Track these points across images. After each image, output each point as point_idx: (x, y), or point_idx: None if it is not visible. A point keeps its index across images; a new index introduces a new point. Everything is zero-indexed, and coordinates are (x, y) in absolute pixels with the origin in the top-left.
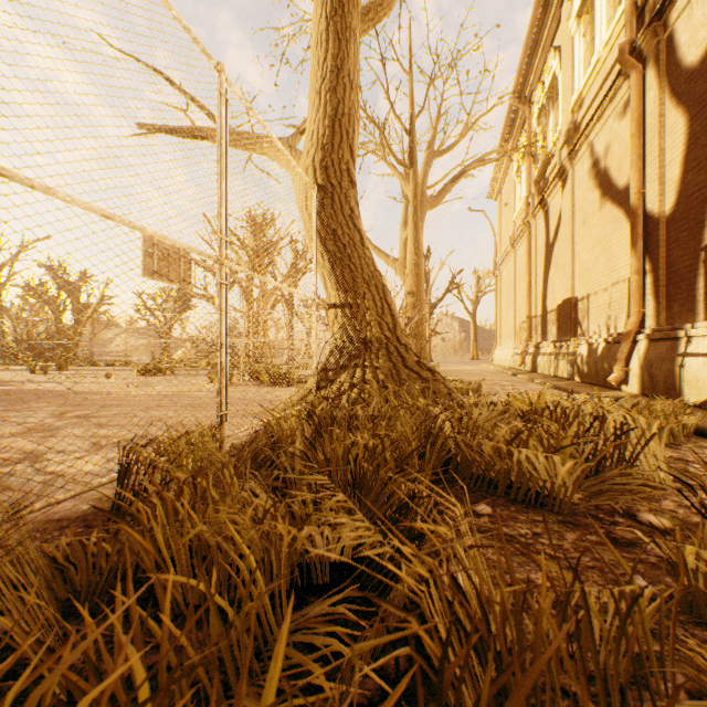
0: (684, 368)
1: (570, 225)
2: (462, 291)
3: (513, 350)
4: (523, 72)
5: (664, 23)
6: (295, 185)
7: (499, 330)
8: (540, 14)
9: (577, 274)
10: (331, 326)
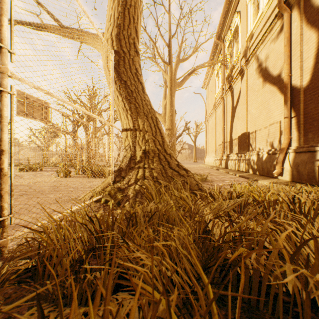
0: None
1: (246, 97)
2: (189, 131)
3: (215, 158)
4: (221, 25)
5: None
6: (102, 56)
7: (208, 149)
8: None
9: (249, 121)
10: (124, 142)
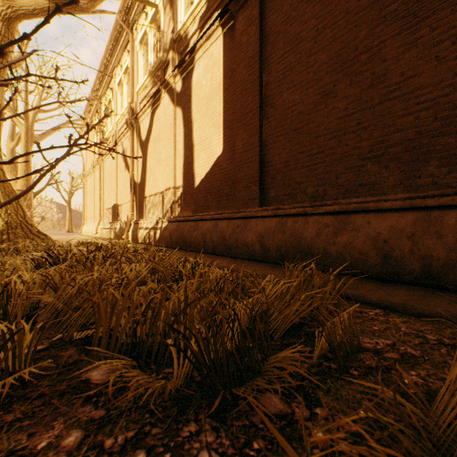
0: (139, 232)
1: (116, 172)
2: (60, 184)
3: (93, 226)
4: (97, 85)
5: (138, 121)
6: None
7: (86, 215)
8: (104, 68)
9: (119, 194)
10: None
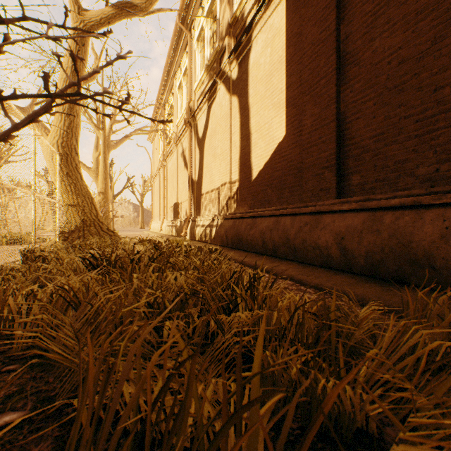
0: (196, 230)
1: (177, 172)
2: (135, 187)
3: (159, 224)
4: (161, 92)
5: (195, 119)
6: (41, 143)
7: (154, 213)
8: (167, 75)
9: (179, 193)
10: (66, 213)
